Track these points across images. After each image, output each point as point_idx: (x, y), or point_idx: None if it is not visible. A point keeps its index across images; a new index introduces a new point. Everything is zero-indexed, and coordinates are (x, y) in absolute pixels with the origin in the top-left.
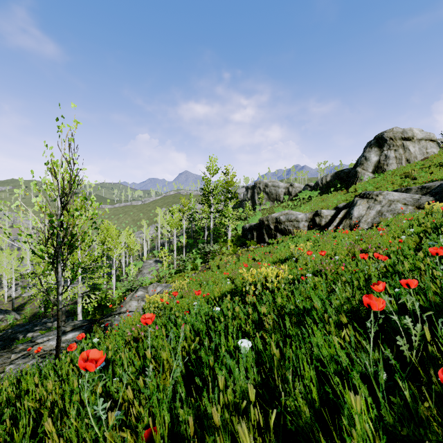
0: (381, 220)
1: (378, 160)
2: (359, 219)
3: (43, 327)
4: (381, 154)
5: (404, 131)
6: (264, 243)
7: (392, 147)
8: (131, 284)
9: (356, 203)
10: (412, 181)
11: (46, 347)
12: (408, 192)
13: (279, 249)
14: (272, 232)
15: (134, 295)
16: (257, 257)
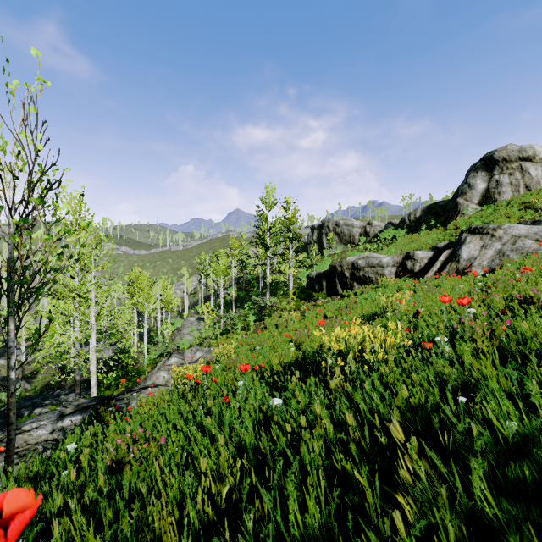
0: (504, 262)
1: (486, 188)
2: (470, 261)
3: (55, 401)
4: (490, 180)
5: (522, 149)
6: (337, 295)
7: (505, 170)
8: (163, 348)
9: (464, 241)
10: (536, 213)
11: (32, 438)
12: (537, 225)
13: (359, 303)
14: (347, 282)
15: (166, 363)
16: (328, 313)
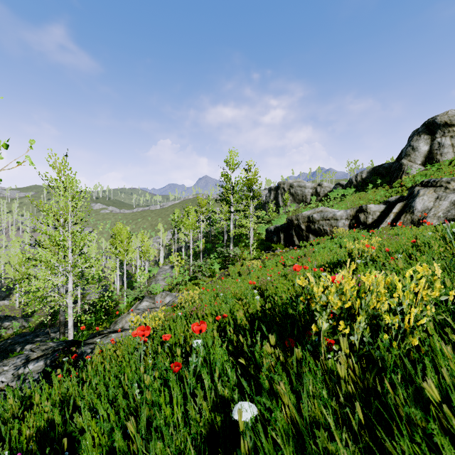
0: None
1: (429, 150)
2: (425, 212)
3: (44, 338)
4: (432, 142)
5: None
6: (293, 246)
7: (447, 133)
8: (138, 293)
9: (417, 194)
10: None
11: None
12: None
13: (317, 252)
14: (303, 234)
15: (138, 307)
16: (288, 261)
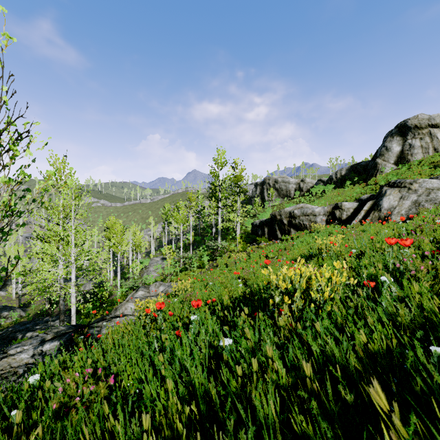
0: (420, 211)
1: (401, 150)
2: (390, 210)
3: (44, 326)
4: (404, 144)
5: (431, 118)
6: (276, 239)
7: (417, 135)
8: (133, 283)
9: (385, 193)
10: None
11: (15, 361)
12: None
13: (296, 245)
14: (285, 228)
15: (134, 295)
16: (270, 254)
